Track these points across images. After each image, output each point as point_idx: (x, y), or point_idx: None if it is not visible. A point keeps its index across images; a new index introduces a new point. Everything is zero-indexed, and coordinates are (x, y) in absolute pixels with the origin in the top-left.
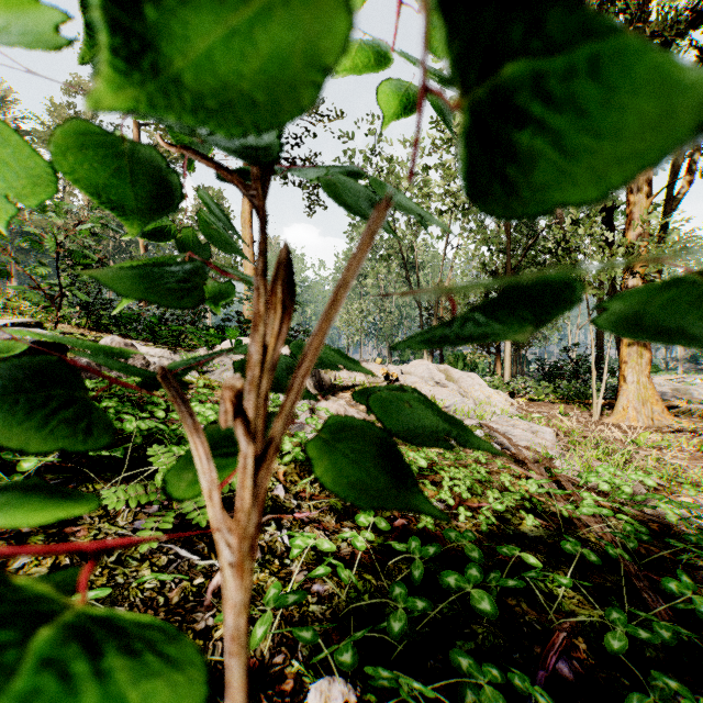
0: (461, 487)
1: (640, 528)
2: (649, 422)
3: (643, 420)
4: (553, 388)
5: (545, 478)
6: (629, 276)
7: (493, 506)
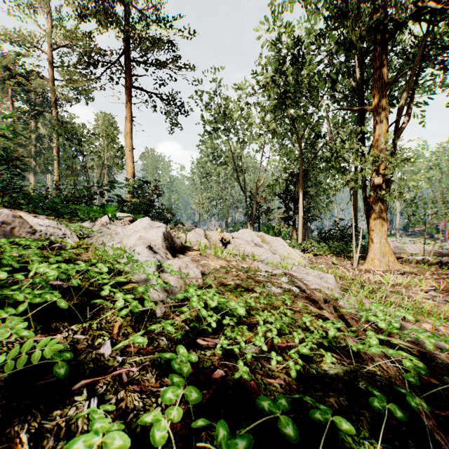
0: (273, 332)
1: (419, 364)
2: (387, 267)
3: (383, 266)
4: (328, 247)
5: (334, 316)
6: (375, 175)
7: (300, 350)
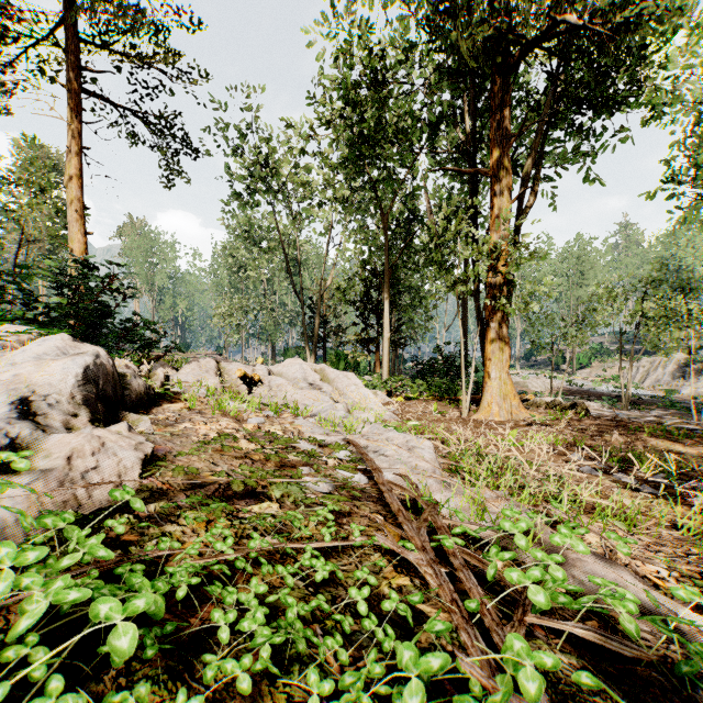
0: None
1: None
2: (509, 416)
3: (504, 414)
4: (426, 385)
5: (429, 557)
6: (494, 275)
7: None
